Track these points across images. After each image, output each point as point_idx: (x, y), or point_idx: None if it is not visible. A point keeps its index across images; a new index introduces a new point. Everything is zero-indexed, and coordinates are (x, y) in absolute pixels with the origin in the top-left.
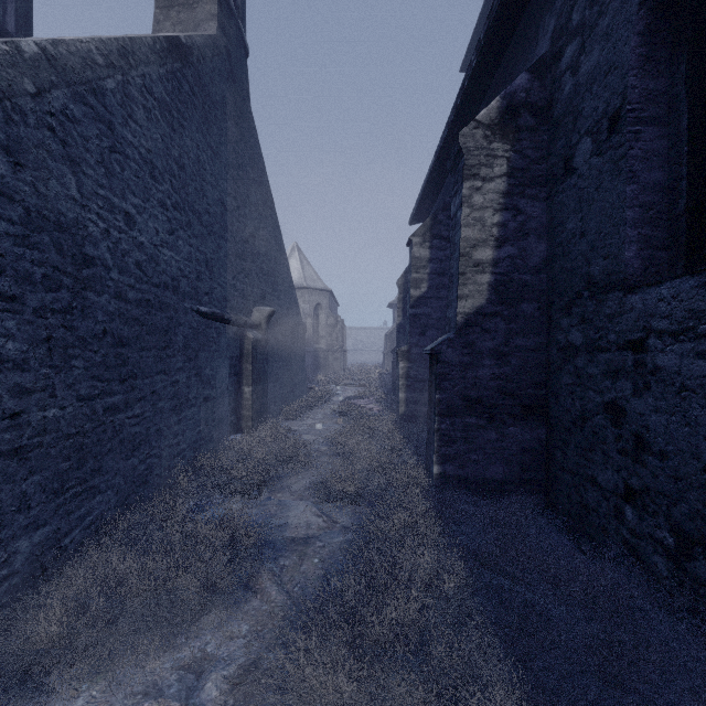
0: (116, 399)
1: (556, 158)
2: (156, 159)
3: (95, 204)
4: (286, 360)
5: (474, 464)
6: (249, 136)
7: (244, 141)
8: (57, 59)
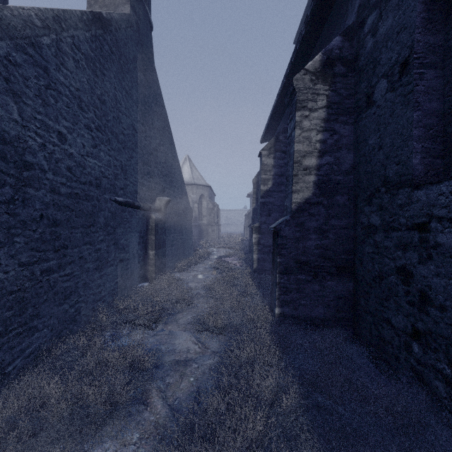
0: (51, 264)
1: (361, 95)
2: (83, 95)
3: (33, 125)
4: (179, 232)
5: (304, 307)
6: (153, 83)
7: (149, 86)
8: (2, 19)
